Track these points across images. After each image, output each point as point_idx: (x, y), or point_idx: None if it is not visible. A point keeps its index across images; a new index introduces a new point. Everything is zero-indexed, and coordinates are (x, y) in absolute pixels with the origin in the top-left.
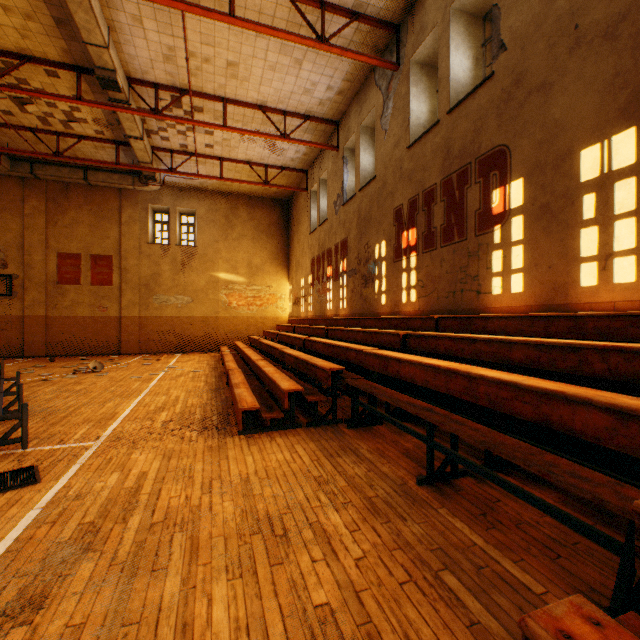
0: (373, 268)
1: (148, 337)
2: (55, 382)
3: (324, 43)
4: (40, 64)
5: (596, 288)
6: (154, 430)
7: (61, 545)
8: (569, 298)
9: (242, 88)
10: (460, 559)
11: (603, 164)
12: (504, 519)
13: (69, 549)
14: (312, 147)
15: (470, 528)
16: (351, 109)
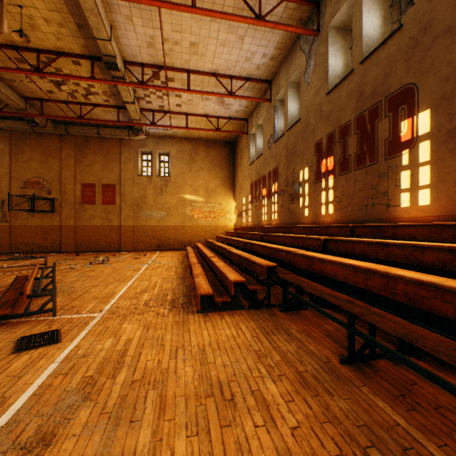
0: (298, 188)
1: (138, 240)
2: (78, 270)
3: (261, 20)
4: (69, 57)
5: None
6: (139, 306)
7: (69, 393)
8: None
9: (201, 61)
10: (385, 438)
11: None
12: (422, 402)
13: (74, 397)
14: (251, 101)
15: (391, 408)
16: (280, 70)
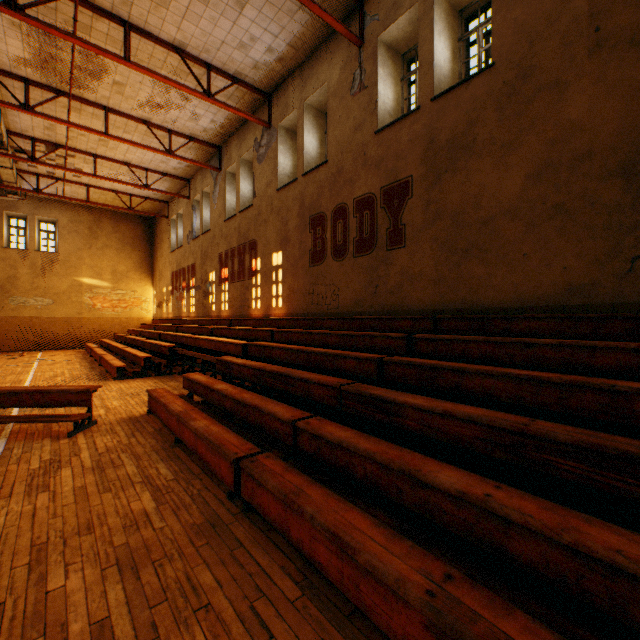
0: (209, 287)
1: (3, 336)
2: None
3: (171, 154)
4: None
5: (276, 308)
6: (59, 382)
7: None
8: (271, 311)
9: (111, 152)
10: None
11: (277, 261)
12: None
13: None
14: (171, 189)
15: None
16: (198, 176)
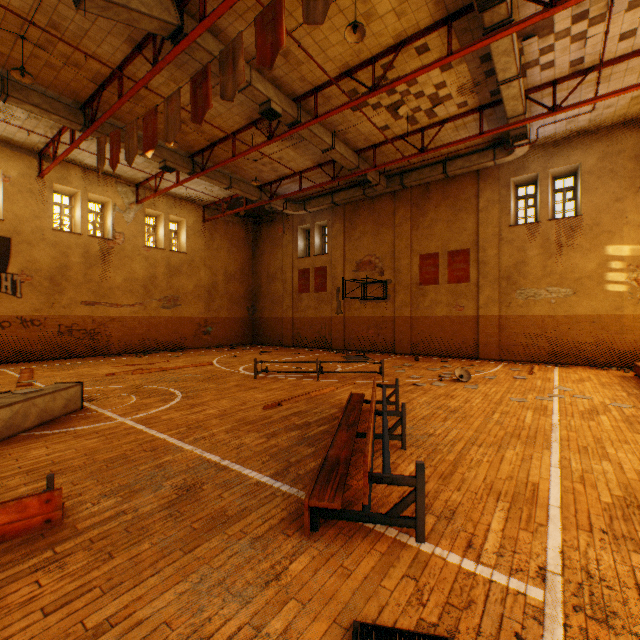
0: None
1: (508, 341)
2: (424, 389)
3: None
4: (411, 43)
5: None
6: None
7: None
8: None
9: None
10: None
11: None
12: None
13: None
14: None
15: None
16: None
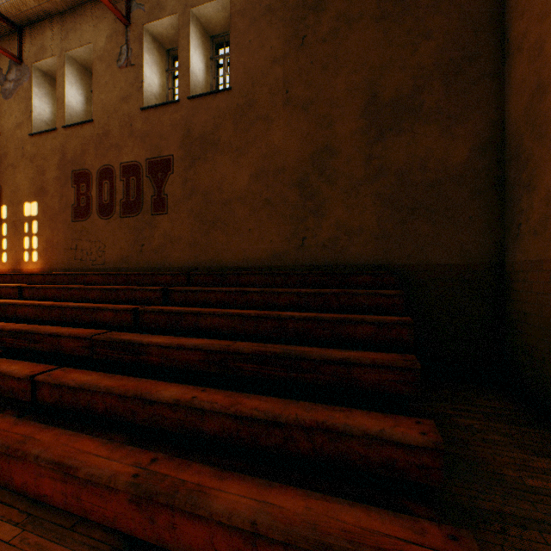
0: None
1: None
2: None
3: None
4: None
5: (29, 262)
6: None
7: None
8: (22, 266)
9: None
10: None
11: (31, 212)
12: None
13: None
14: None
15: None
16: None
